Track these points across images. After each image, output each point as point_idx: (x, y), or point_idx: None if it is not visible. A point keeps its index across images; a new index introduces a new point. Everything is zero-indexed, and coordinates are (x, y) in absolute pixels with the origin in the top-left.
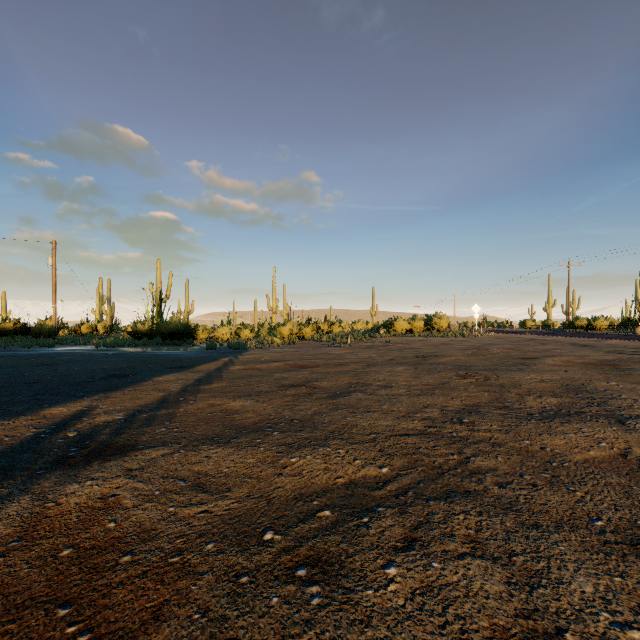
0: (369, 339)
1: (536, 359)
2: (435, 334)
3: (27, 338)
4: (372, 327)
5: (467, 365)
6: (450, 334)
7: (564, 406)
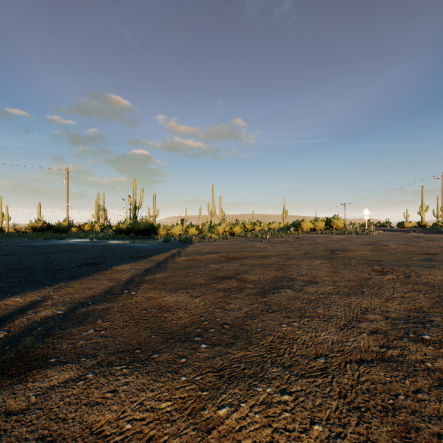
0: (283, 235)
1: (438, 255)
2: (334, 232)
3: (49, 233)
4: (283, 226)
5: (376, 260)
6: (347, 232)
7: None
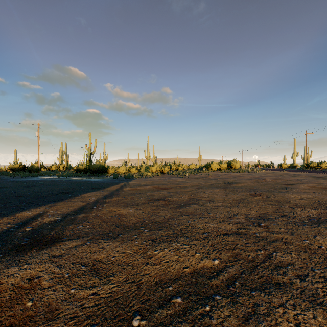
0: (197, 173)
1: (293, 185)
2: (233, 171)
3: (25, 172)
4: (199, 167)
5: (254, 188)
6: (241, 171)
7: (322, 215)
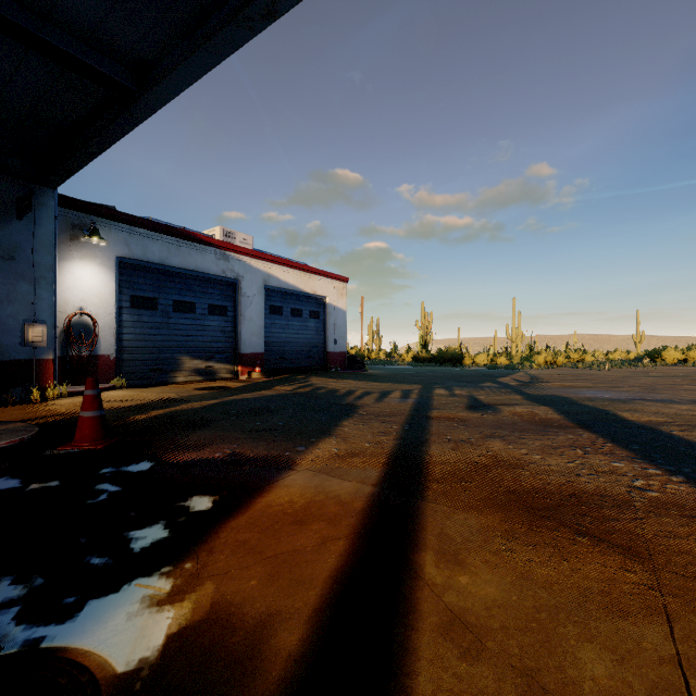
0: (628, 367)
1: None
2: None
3: None
4: (635, 357)
5: None
6: None
7: None
